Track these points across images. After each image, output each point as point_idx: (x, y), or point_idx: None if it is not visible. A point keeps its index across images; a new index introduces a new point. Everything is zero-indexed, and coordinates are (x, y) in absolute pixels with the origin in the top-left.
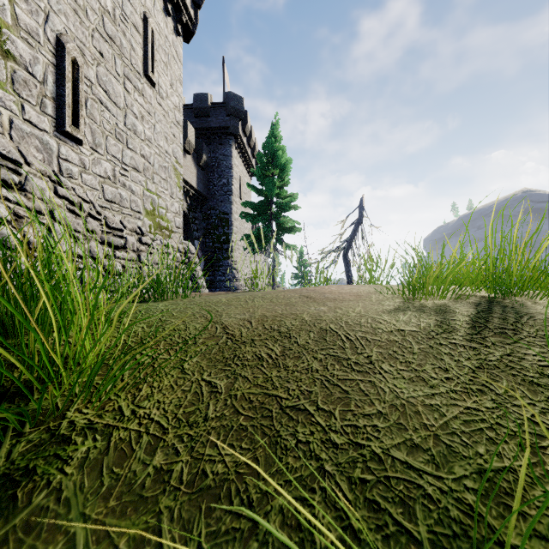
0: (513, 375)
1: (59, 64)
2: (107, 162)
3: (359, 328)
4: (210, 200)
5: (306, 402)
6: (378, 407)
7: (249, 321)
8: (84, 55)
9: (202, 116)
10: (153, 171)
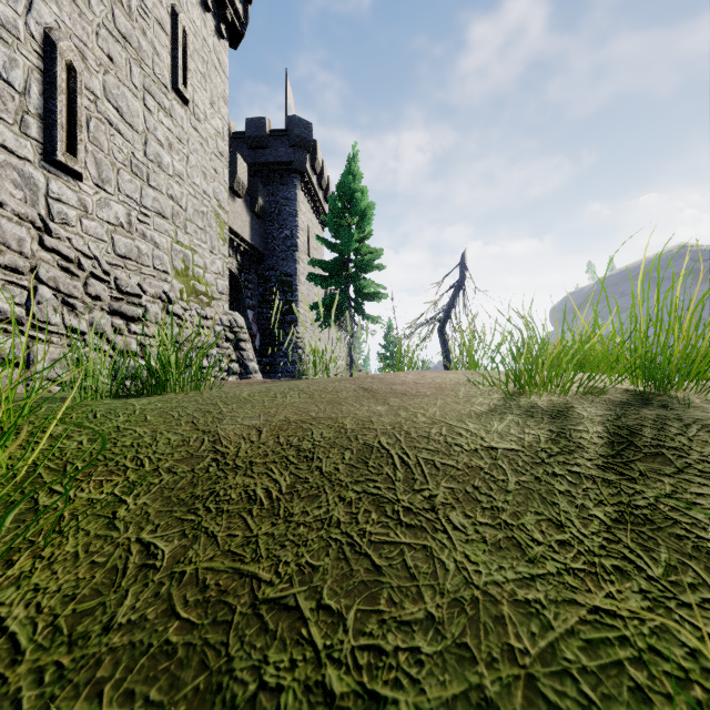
0: (678, 536)
1: (48, 70)
2: (119, 204)
3: (426, 445)
4: (268, 257)
5: (302, 591)
6: (430, 603)
7: (259, 429)
8: (85, 58)
9: (258, 147)
10: (186, 218)
